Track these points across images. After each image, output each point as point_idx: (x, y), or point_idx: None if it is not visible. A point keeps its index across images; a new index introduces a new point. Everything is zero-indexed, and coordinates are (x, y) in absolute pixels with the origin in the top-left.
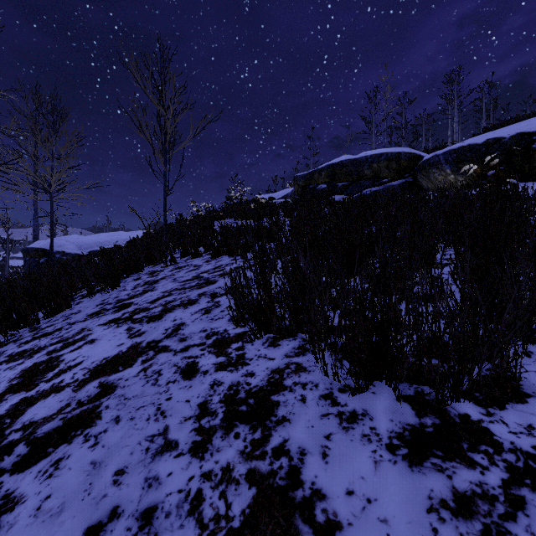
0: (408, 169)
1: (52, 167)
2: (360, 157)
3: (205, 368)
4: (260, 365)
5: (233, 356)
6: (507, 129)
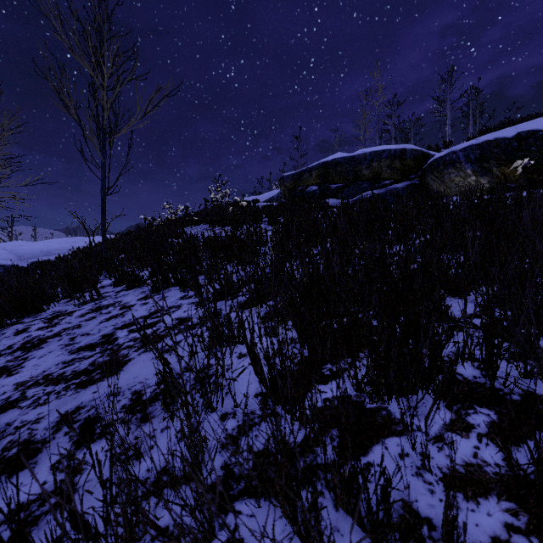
0: (414, 169)
1: None
2: (357, 155)
3: None
4: None
5: None
6: (532, 123)
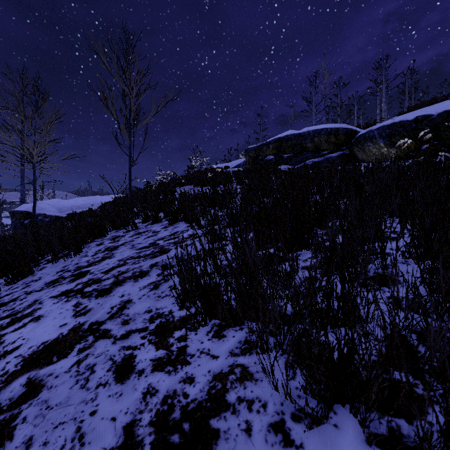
0: (345, 143)
1: (34, 140)
2: (303, 132)
3: (142, 365)
4: (201, 366)
5: (173, 349)
6: (433, 107)
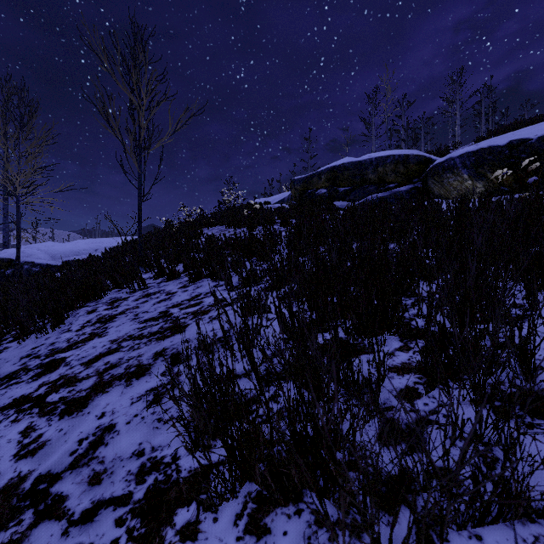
0: (417, 173)
1: (18, 166)
2: (364, 160)
3: None
4: None
5: None
6: (527, 130)
